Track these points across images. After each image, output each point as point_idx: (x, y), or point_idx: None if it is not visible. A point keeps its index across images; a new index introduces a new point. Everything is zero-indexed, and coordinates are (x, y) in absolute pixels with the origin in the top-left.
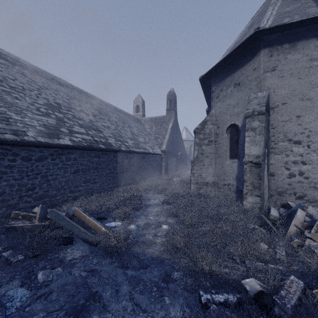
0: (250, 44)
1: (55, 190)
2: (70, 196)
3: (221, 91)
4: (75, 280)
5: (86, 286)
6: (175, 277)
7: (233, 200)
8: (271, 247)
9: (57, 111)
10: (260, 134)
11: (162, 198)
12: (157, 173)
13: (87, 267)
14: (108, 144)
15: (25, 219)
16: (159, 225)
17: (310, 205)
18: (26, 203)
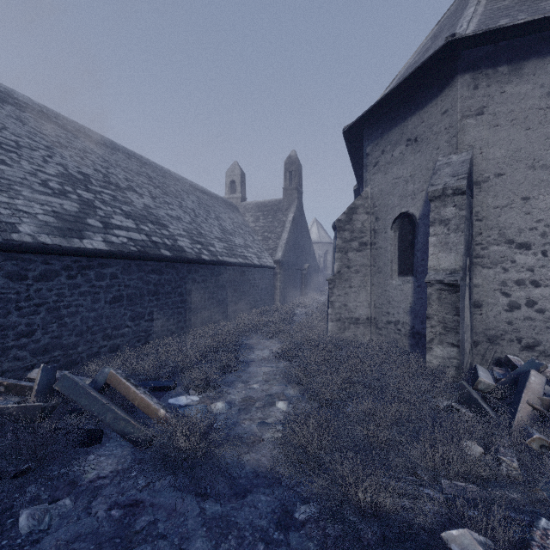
0: (437, 66)
1: (74, 334)
2: (105, 346)
3: (382, 154)
4: (97, 527)
5: (119, 542)
6: (301, 516)
7: (406, 352)
8: (486, 449)
9: (83, 187)
10: (457, 230)
11: (275, 346)
12: (268, 301)
13: (124, 497)
14: (177, 249)
15: (12, 393)
16: (270, 402)
17: (547, 361)
18: (16, 362)
